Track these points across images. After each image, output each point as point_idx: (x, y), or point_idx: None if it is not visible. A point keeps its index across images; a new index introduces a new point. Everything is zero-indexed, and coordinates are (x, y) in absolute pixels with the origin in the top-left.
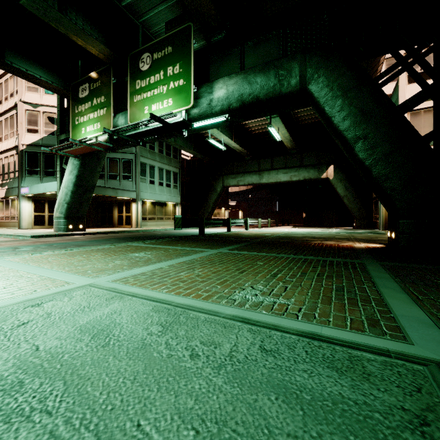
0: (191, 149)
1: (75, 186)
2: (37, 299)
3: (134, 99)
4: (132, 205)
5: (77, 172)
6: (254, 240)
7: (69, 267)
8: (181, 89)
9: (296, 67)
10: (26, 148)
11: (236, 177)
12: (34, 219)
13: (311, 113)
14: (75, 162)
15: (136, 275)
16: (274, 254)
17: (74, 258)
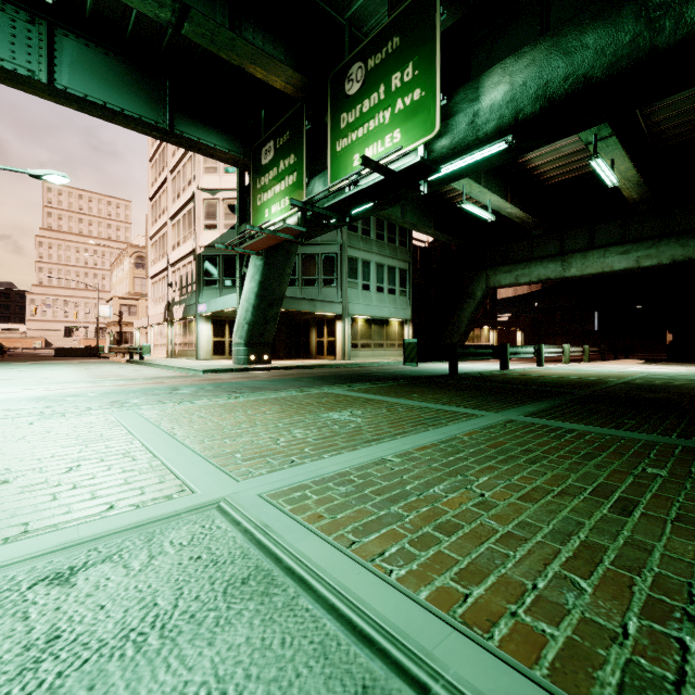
0: (429, 228)
1: (257, 298)
2: (88, 544)
3: (337, 147)
4: (336, 325)
5: (259, 276)
6: (575, 391)
7: (211, 437)
8: (417, 106)
9: None
10: (204, 251)
11: (512, 270)
12: (213, 347)
13: (693, 118)
14: (257, 263)
15: (325, 480)
16: (670, 437)
17: (230, 417)
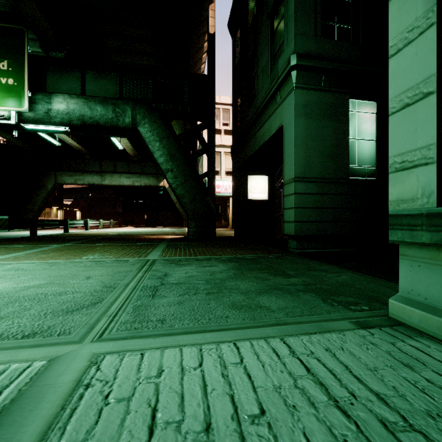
0: (7, 134)
1: None
2: None
3: None
4: None
5: None
6: (95, 237)
7: None
8: (11, 88)
9: (129, 111)
10: None
11: (73, 175)
12: None
13: None
14: None
15: (2, 259)
16: (110, 244)
17: None
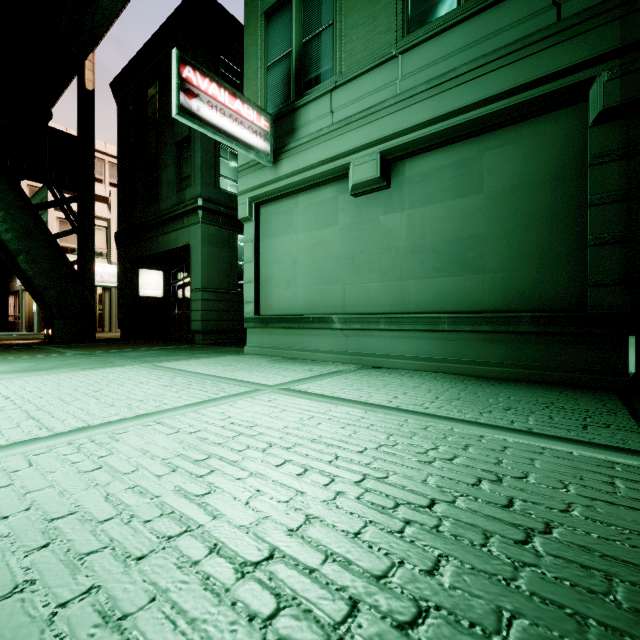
0: None
1: None
2: None
3: None
4: None
5: None
6: None
7: None
8: None
9: None
10: None
11: None
12: None
13: None
14: None
15: None
16: None
17: None
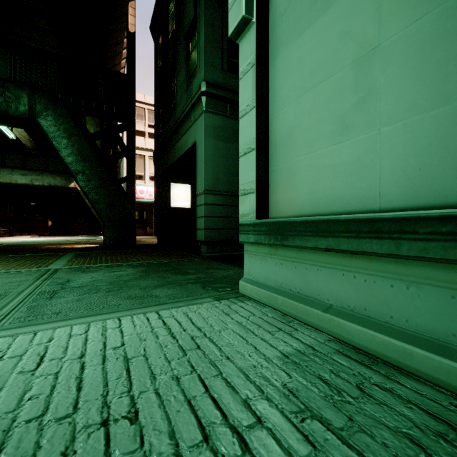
0: None
1: None
2: None
3: None
4: None
5: None
6: None
7: None
8: None
9: (25, 98)
10: None
11: None
12: None
13: None
14: None
15: None
16: None
17: None
